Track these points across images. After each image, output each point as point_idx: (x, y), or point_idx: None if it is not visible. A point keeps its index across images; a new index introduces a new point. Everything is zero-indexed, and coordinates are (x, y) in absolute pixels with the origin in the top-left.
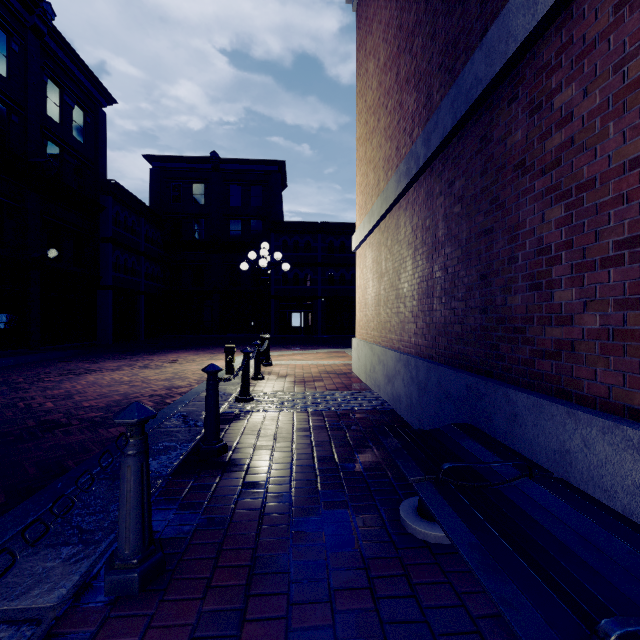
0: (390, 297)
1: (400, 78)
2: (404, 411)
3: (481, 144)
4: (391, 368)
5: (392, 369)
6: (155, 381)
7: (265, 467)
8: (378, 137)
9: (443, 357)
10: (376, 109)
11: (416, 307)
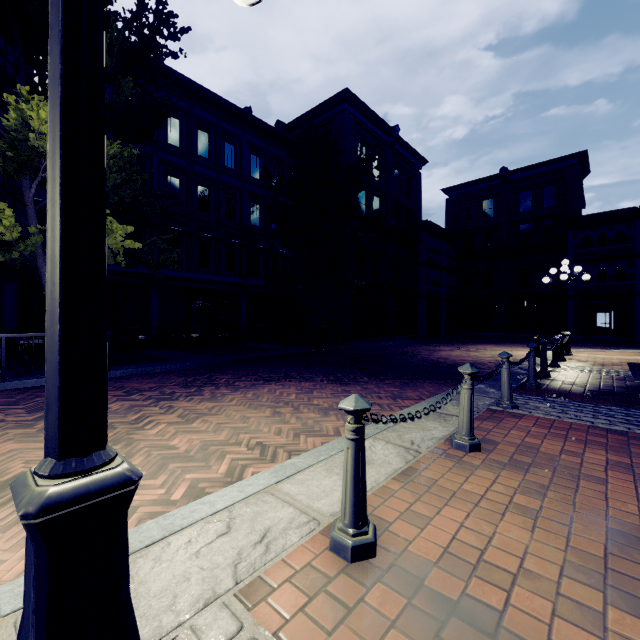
0: None
1: None
2: None
3: None
4: None
5: None
6: (484, 357)
7: (572, 383)
8: None
9: None
10: None
11: None
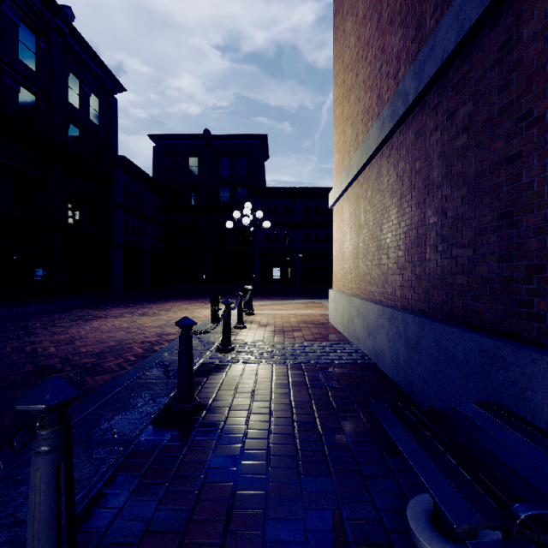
0: (370, 249)
1: (382, 22)
2: (388, 367)
3: (500, 53)
4: (372, 321)
5: (373, 322)
6: (149, 328)
7: (239, 433)
8: (356, 92)
9: (440, 312)
10: (354, 65)
11: (402, 258)
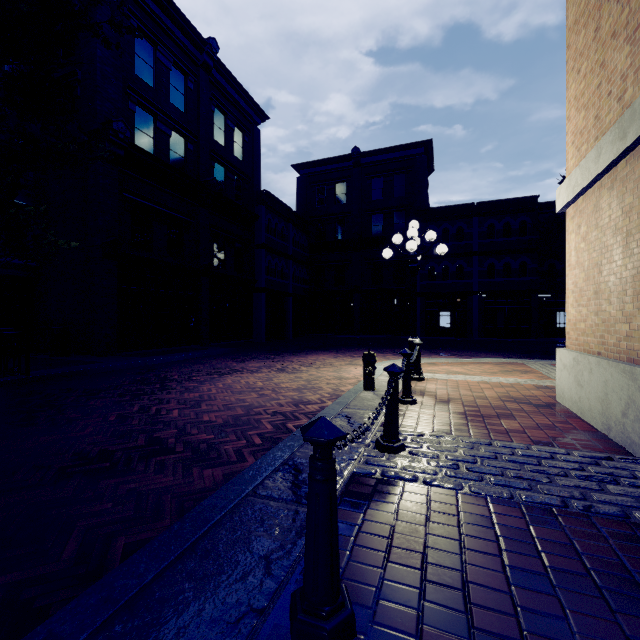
0: None
1: None
2: None
3: None
4: None
5: None
6: (285, 390)
7: None
8: None
9: None
10: None
11: None
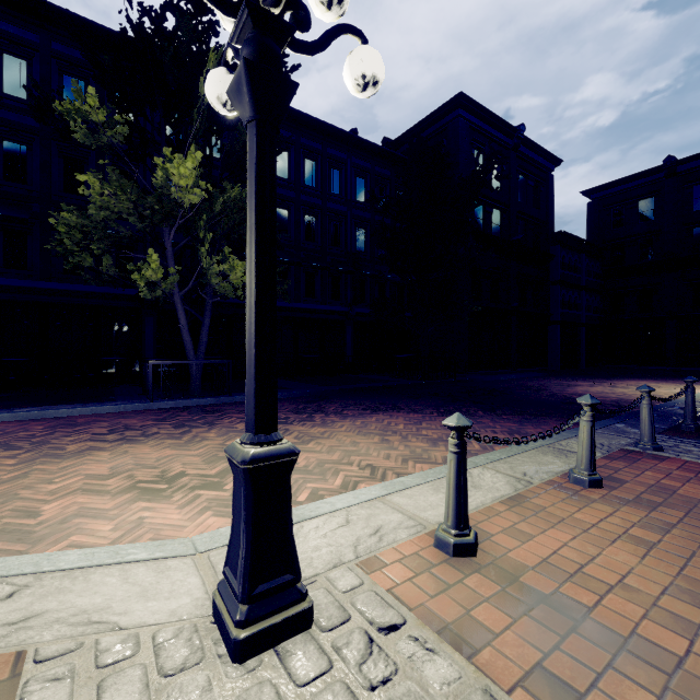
0: None
1: None
2: None
3: None
4: None
5: None
6: (633, 395)
7: None
8: None
9: None
10: None
11: None
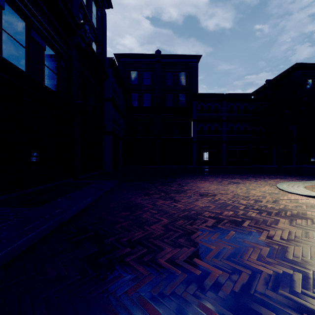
0: None
1: None
2: None
3: None
4: None
5: None
6: None
7: None
8: None
9: None
10: None
11: None
